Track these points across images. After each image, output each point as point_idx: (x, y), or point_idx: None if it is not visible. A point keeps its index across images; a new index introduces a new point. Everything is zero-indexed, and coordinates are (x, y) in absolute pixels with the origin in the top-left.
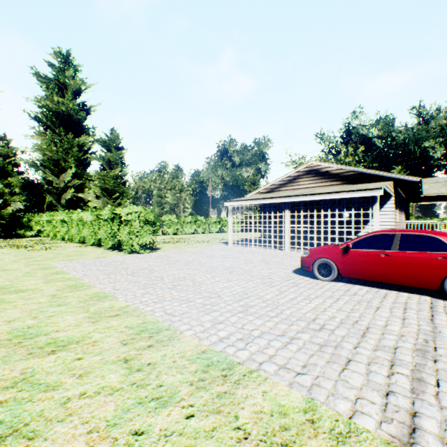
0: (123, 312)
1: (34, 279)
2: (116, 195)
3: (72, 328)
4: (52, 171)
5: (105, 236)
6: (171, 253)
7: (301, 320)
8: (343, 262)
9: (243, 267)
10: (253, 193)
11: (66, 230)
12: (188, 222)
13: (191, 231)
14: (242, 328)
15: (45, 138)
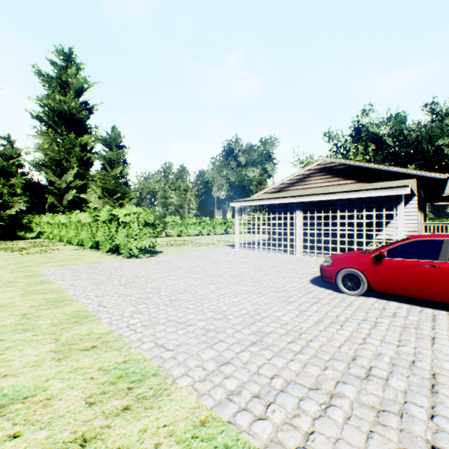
0: (101, 342)
1: (12, 290)
2: (118, 195)
3: (26, 371)
4: (54, 171)
5: (103, 239)
6: (172, 258)
7: (337, 360)
8: (375, 273)
9: (252, 276)
10: (260, 193)
11: (65, 231)
12: (193, 223)
13: (195, 233)
14: (257, 374)
15: (47, 138)
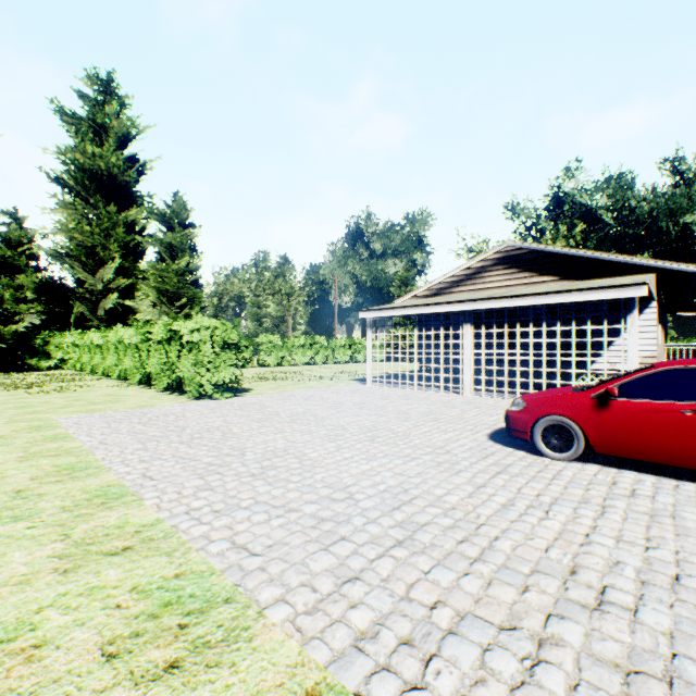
0: (141, 541)
1: (5, 450)
2: (183, 301)
3: (6, 592)
4: (85, 265)
5: (158, 369)
6: (267, 399)
7: (544, 574)
8: (598, 424)
9: (394, 428)
10: (406, 298)
11: (99, 358)
12: (300, 346)
13: (304, 360)
14: (406, 599)
15: (73, 213)
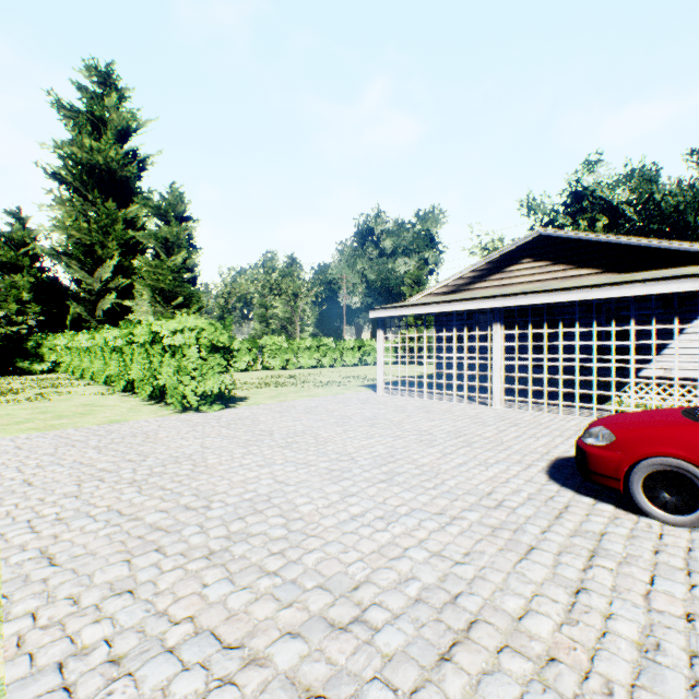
0: None
1: None
2: (179, 300)
3: None
4: (83, 263)
5: (141, 375)
6: (262, 412)
7: None
8: None
9: (417, 458)
10: (421, 295)
11: (88, 362)
12: (307, 348)
13: (310, 363)
14: None
15: (70, 209)
